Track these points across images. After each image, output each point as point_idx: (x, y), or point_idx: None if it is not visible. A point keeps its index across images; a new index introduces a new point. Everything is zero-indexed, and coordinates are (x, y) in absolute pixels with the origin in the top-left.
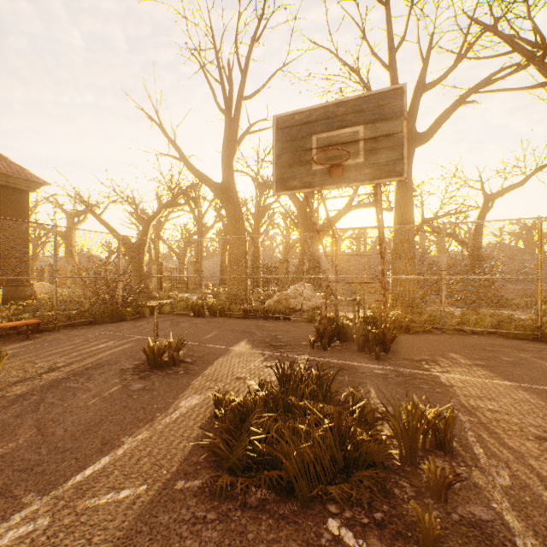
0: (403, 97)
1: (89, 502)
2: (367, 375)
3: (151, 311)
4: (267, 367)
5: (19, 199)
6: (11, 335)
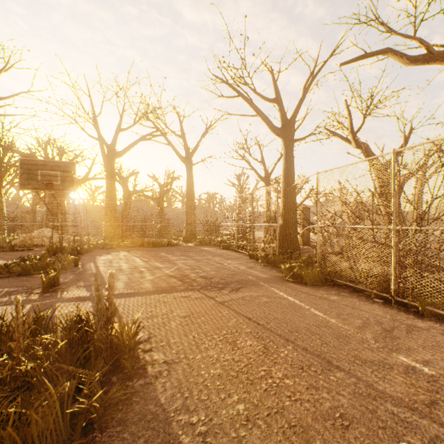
0: (75, 166)
1: None
2: None
3: None
4: None
5: None
6: None
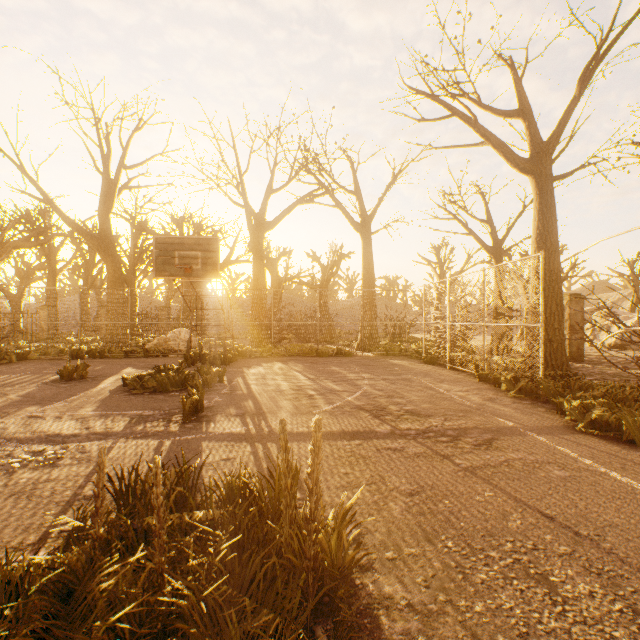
0: (218, 243)
1: (81, 400)
2: None
3: (17, 358)
4: None
5: None
6: None
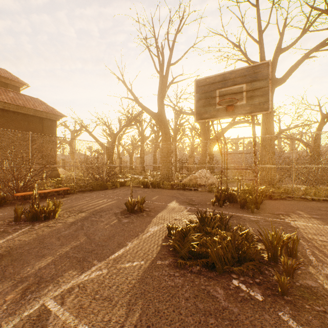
0: (269, 68)
1: (121, 265)
2: (246, 220)
3: (120, 184)
4: (189, 214)
5: (51, 125)
6: (55, 195)
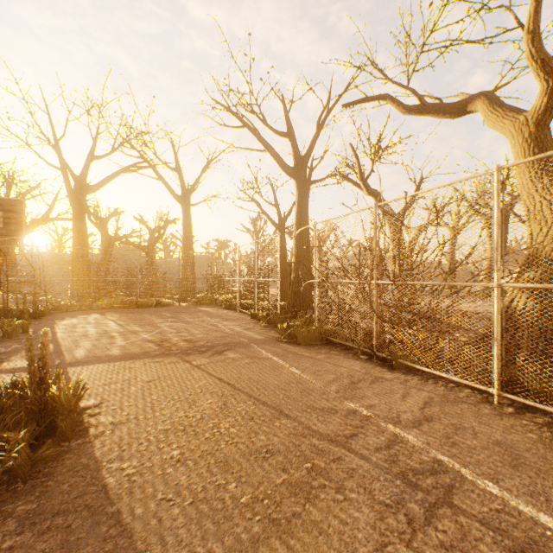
0: (24, 205)
1: None
2: None
3: None
4: None
5: None
6: None
